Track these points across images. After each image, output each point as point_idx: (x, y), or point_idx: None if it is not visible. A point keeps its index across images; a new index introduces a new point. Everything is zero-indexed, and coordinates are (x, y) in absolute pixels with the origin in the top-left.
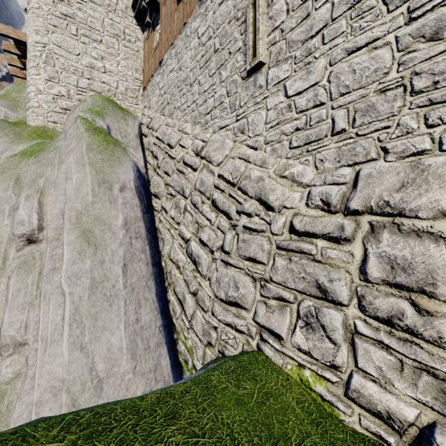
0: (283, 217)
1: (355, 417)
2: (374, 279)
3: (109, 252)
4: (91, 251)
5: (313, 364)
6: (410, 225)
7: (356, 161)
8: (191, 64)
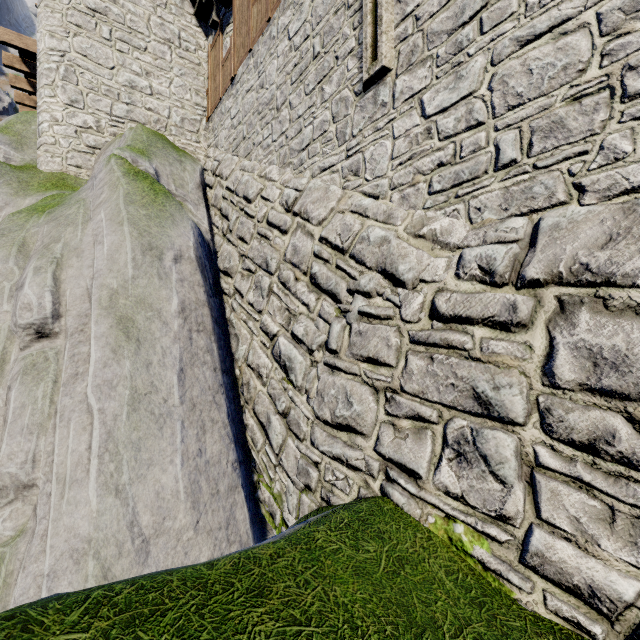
0: (421, 295)
1: (536, 595)
2: (566, 382)
3: (158, 350)
4: (132, 349)
5: (469, 515)
6: (624, 298)
7: (533, 207)
8: (278, 78)
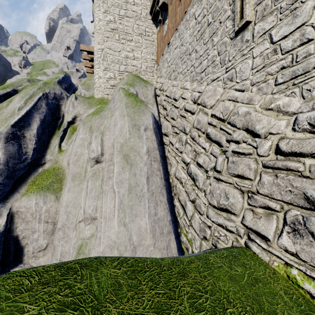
0: (269, 141)
1: None
2: None
3: (138, 169)
4: (129, 168)
5: (300, 265)
6: None
7: None
8: (190, 39)
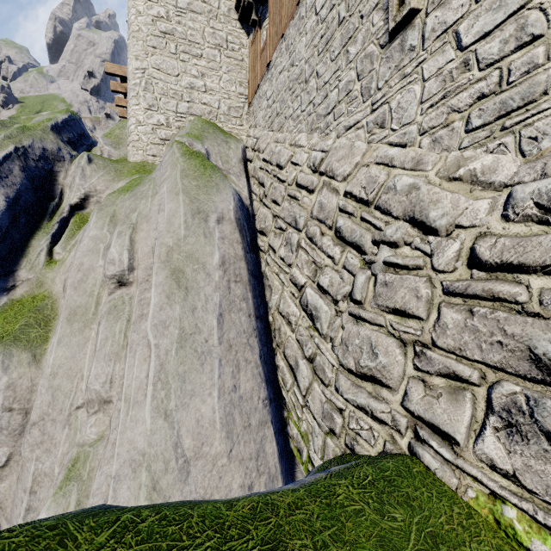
0: (457, 242)
1: None
2: None
3: (201, 297)
4: (181, 295)
5: (523, 500)
6: None
7: None
8: (306, 53)
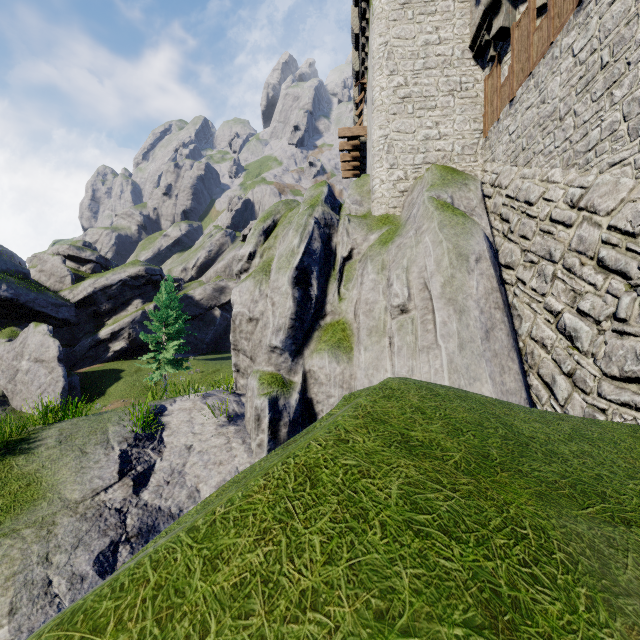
0: None
1: None
2: None
3: (472, 318)
4: (457, 316)
5: None
6: None
7: None
8: (561, 92)
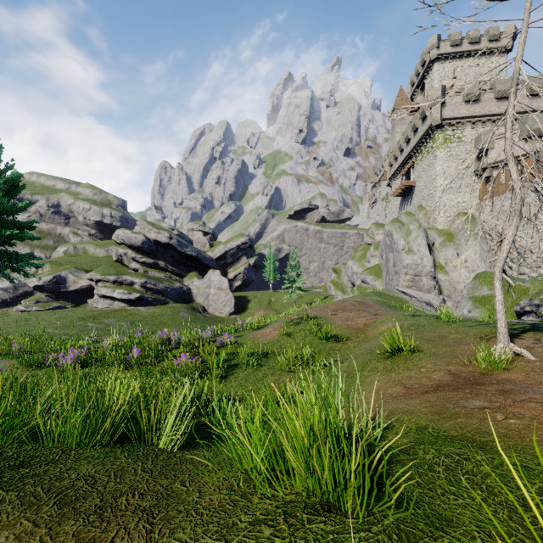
0: (535, 254)
1: None
2: None
3: (487, 263)
4: (484, 263)
5: None
6: None
7: None
8: (508, 207)
